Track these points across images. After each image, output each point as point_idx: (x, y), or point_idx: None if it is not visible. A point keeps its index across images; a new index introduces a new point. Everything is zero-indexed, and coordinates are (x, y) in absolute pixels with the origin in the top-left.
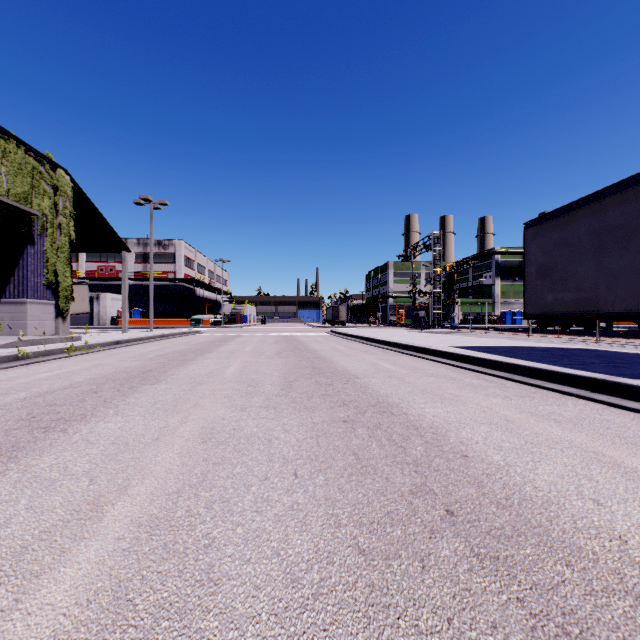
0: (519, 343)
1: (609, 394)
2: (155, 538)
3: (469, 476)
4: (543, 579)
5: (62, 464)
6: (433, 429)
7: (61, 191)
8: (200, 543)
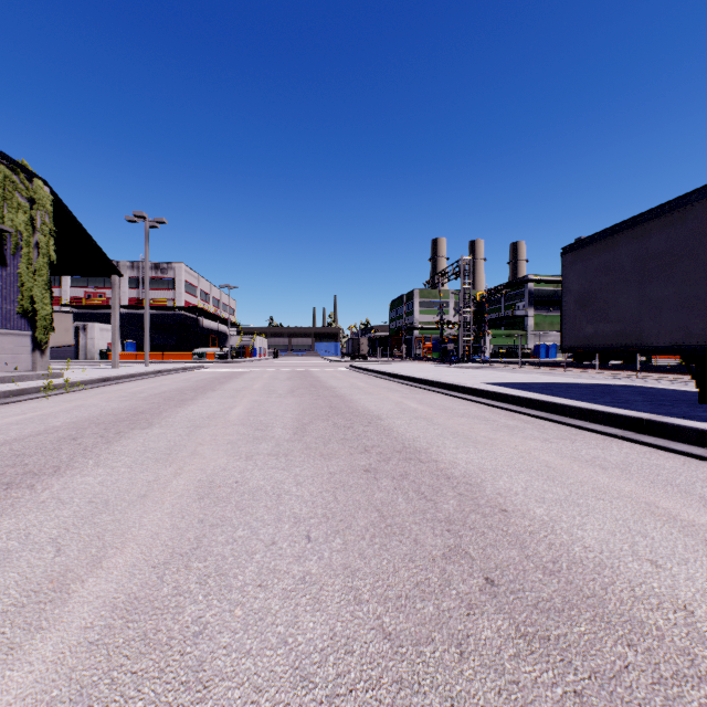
0: (556, 379)
1: (656, 435)
2: (132, 625)
3: (510, 535)
4: (603, 665)
5: (23, 530)
6: (467, 478)
7: (39, 205)
8: (189, 631)
